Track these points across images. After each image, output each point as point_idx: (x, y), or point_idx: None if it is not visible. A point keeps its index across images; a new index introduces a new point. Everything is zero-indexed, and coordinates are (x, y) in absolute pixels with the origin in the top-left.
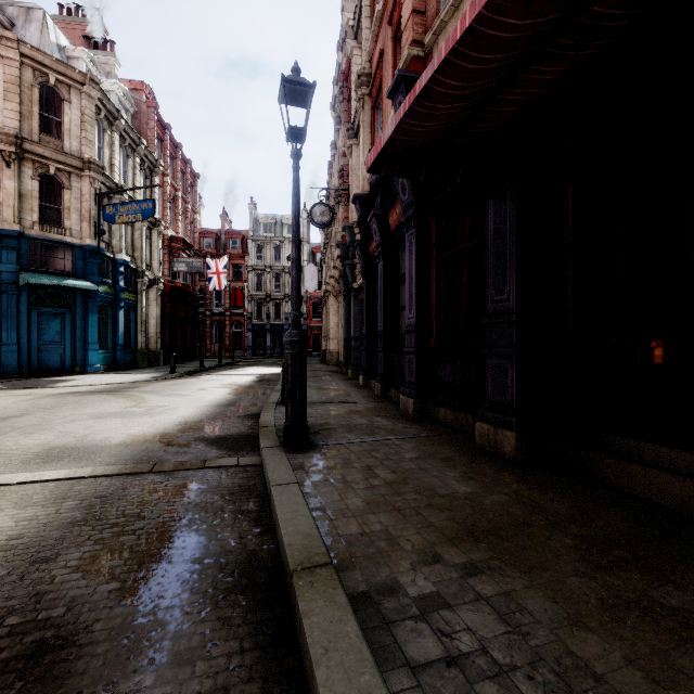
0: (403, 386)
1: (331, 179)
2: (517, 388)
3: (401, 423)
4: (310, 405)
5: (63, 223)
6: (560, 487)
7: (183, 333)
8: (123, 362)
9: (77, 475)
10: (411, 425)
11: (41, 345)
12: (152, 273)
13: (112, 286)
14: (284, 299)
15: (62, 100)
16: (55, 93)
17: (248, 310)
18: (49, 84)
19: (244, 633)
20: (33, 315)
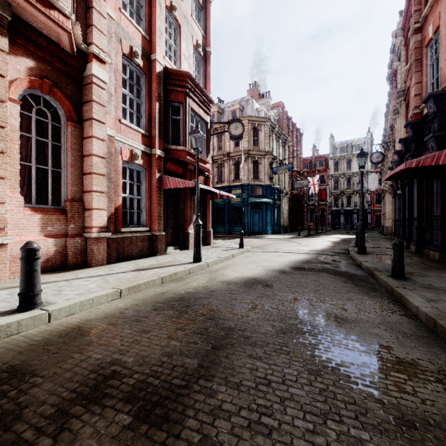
0: (412, 242)
1: (386, 122)
2: (441, 240)
3: (406, 253)
4: (368, 247)
5: (259, 177)
6: (443, 264)
7: (296, 217)
8: (276, 230)
9: (307, 253)
10: (410, 254)
11: (253, 223)
12: (285, 190)
13: (273, 199)
14: (353, 193)
15: (259, 131)
16: (257, 129)
17: (329, 202)
18: (255, 126)
19: (353, 266)
20: (251, 212)
